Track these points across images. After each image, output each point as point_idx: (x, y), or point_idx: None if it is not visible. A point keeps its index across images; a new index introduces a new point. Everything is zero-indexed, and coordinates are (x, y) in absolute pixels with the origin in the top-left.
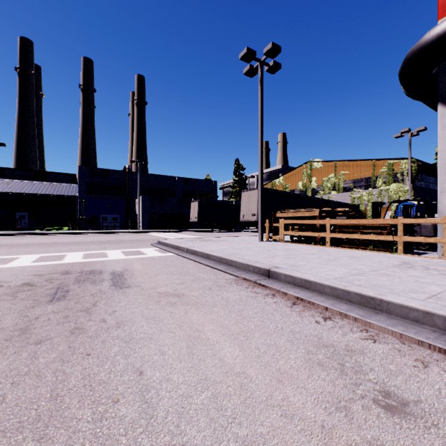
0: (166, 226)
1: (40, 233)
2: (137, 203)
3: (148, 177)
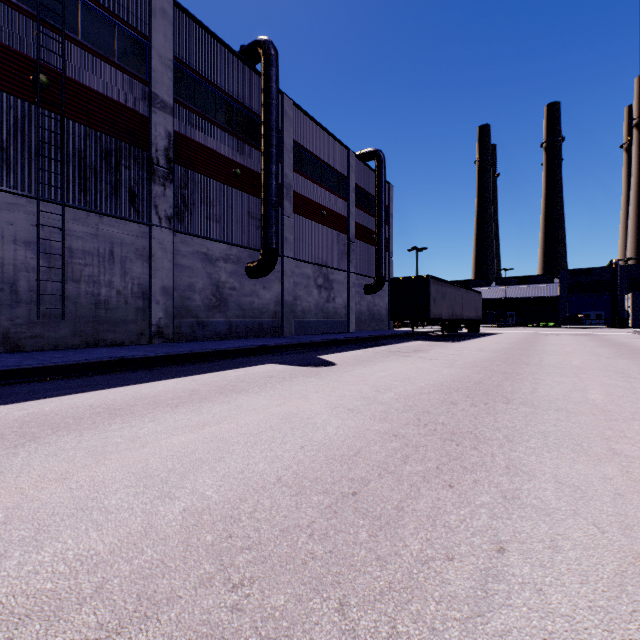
0: None
1: (539, 327)
2: (626, 299)
3: None
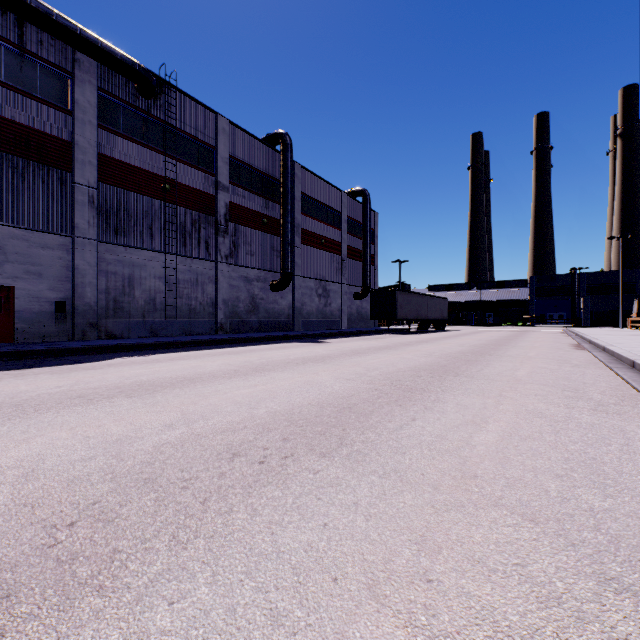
0: (609, 323)
1: (506, 326)
2: (581, 302)
3: (596, 275)
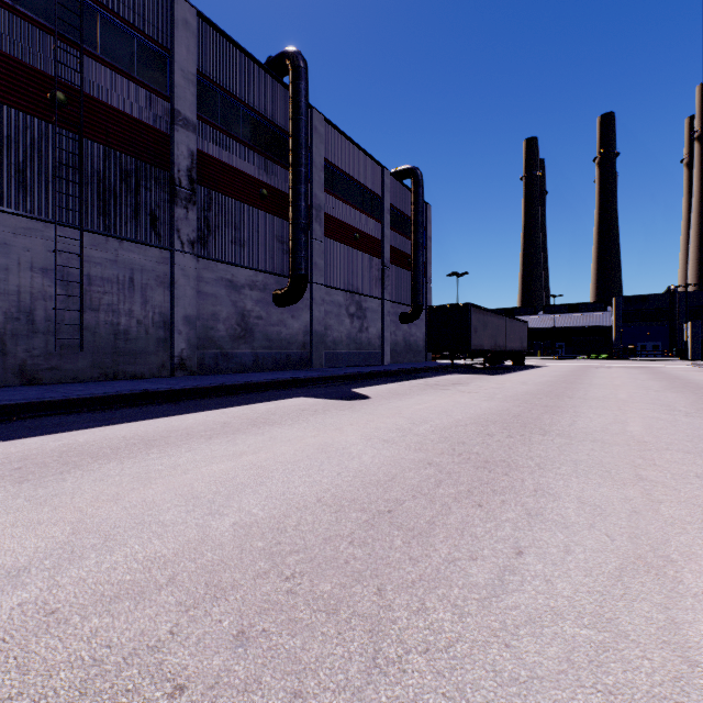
0: None
1: (590, 359)
2: (685, 329)
3: (702, 294)
